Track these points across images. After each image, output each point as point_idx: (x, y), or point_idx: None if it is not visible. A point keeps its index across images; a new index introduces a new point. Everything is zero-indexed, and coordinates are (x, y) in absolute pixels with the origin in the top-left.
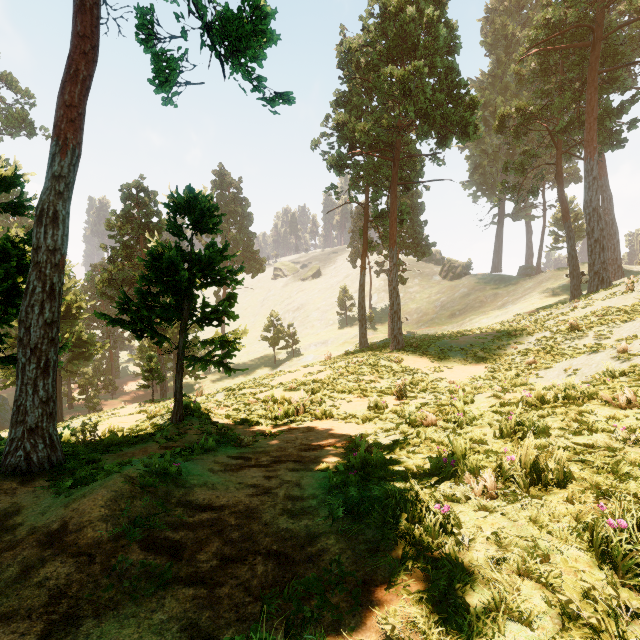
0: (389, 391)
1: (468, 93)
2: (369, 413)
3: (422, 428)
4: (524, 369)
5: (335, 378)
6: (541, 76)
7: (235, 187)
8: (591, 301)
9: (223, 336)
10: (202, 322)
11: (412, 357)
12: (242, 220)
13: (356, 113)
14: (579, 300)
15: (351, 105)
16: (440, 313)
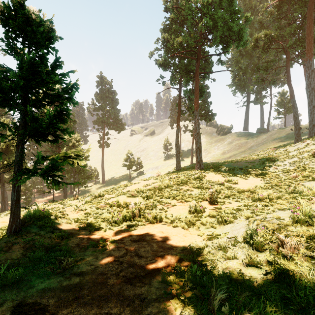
0: (202, 197)
1: (242, 15)
2: (190, 216)
3: (283, 261)
4: (292, 181)
5: (163, 188)
6: (277, 18)
7: (109, 85)
8: None
9: (65, 153)
10: (37, 137)
11: (210, 174)
12: (113, 102)
13: (174, 35)
14: (306, 140)
15: (171, 31)
16: (217, 152)
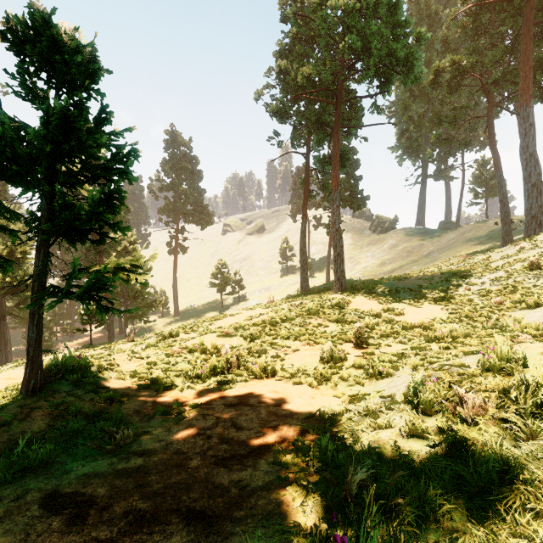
0: (344, 337)
1: (413, 30)
2: (323, 367)
3: (461, 426)
4: (494, 310)
5: (278, 321)
6: (472, 34)
7: (186, 146)
8: (537, 242)
9: (116, 262)
10: (70, 235)
11: (359, 299)
12: (192, 177)
13: (298, 63)
14: (520, 242)
15: (293, 56)
16: (371, 262)
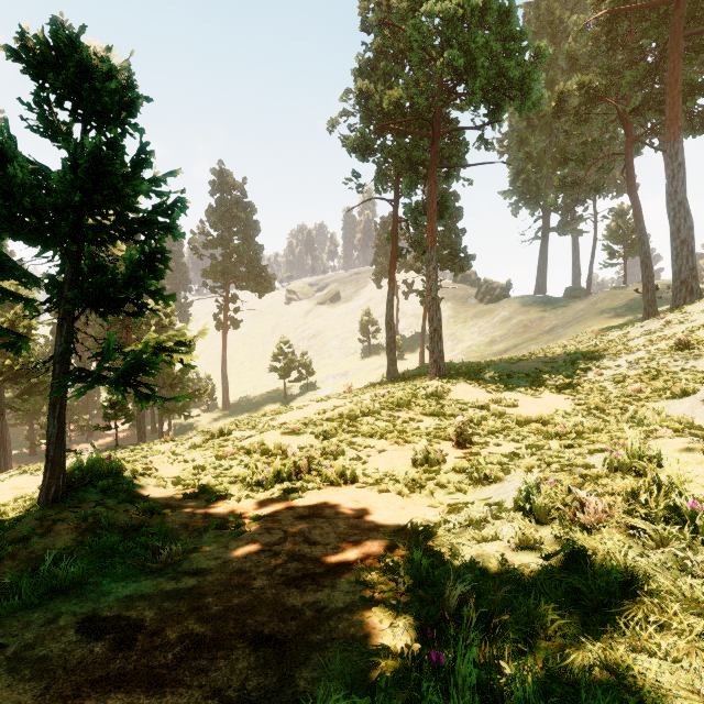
0: (442, 434)
1: (530, 44)
2: (416, 472)
3: (581, 535)
4: (631, 400)
5: (359, 415)
6: (606, 49)
7: (238, 190)
8: (688, 314)
9: (156, 338)
10: (101, 305)
11: (461, 386)
12: (247, 229)
13: (384, 84)
14: (666, 315)
15: (377, 75)
16: (478, 340)
